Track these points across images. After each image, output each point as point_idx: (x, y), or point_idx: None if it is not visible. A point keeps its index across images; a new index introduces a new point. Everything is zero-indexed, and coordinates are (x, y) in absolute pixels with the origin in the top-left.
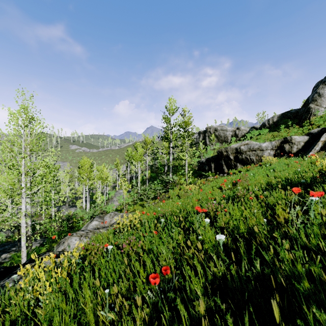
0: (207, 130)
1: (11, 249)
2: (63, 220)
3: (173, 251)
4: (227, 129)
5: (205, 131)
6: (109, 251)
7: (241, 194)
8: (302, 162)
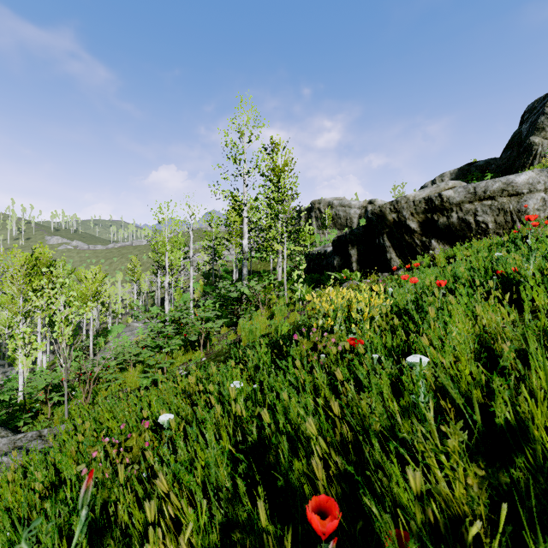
0: (314, 207)
1: None
2: None
3: None
4: (352, 204)
5: (309, 208)
6: None
7: None
8: None
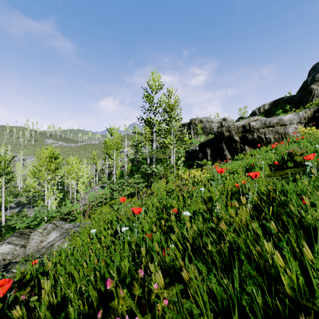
0: (192, 122)
1: None
2: (8, 228)
3: None
4: (213, 120)
5: (189, 123)
6: None
7: None
8: None
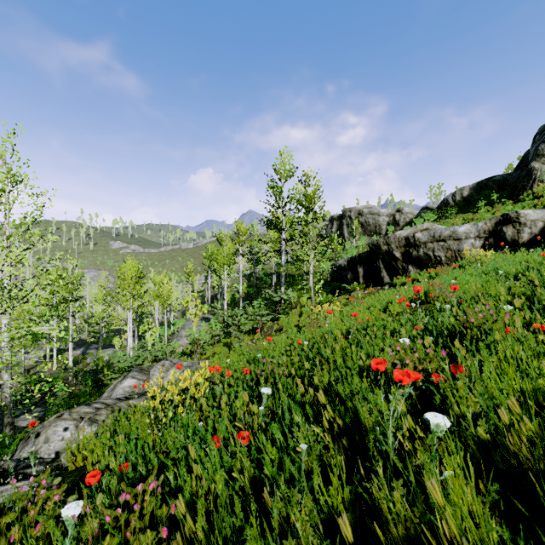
0: (345, 214)
1: None
2: (85, 373)
3: None
4: (381, 212)
5: (341, 215)
6: (69, 526)
7: (479, 320)
8: None
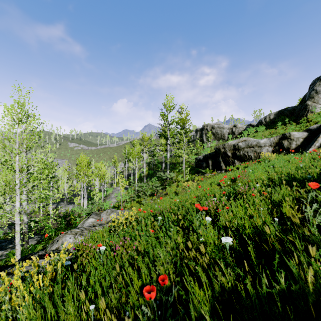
0: (204, 128)
1: (8, 246)
2: (60, 217)
3: (172, 256)
4: (224, 127)
5: (202, 128)
6: (101, 252)
7: (242, 190)
8: (303, 158)
